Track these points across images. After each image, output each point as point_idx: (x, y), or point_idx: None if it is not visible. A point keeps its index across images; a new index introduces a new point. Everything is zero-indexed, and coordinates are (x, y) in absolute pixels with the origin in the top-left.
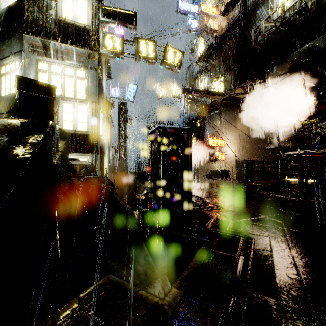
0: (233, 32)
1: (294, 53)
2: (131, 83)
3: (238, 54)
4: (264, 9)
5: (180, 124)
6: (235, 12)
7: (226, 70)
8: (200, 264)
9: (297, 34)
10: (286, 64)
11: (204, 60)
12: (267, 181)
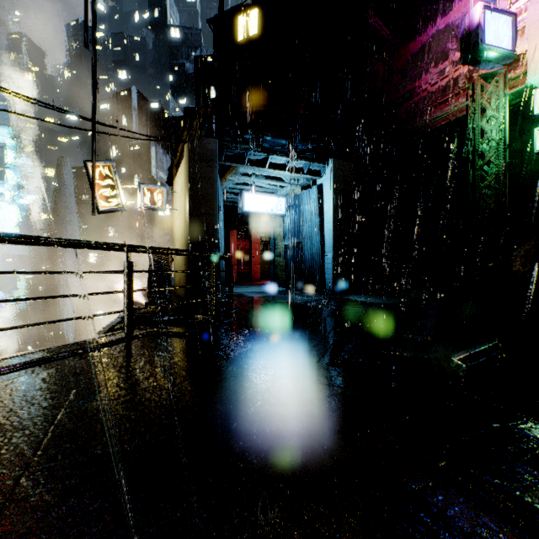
0: None
1: None
2: None
3: None
4: None
5: None
6: None
7: None
8: (381, 339)
9: None
10: None
11: None
12: None
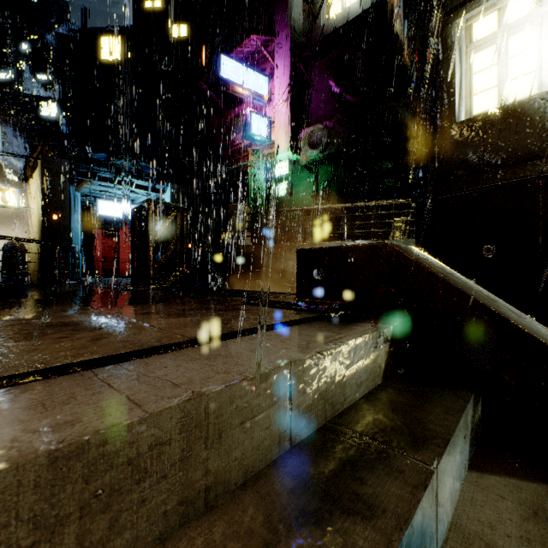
0: None
1: None
2: None
3: None
4: None
5: None
6: None
7: None
8: None
9: None
10: None
11: None
12: None
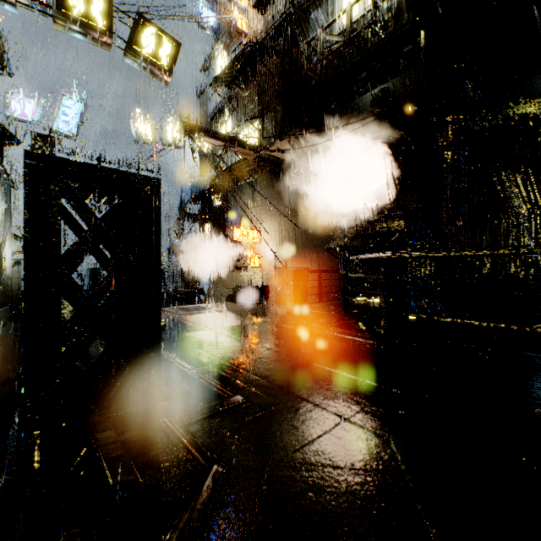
0: (274, 46)
1: (363, 97)
2: (67, 96)
3: (281, 85)
4: (322, 14)
5: (182, 197)
6: (277, 11)
7: (263, 110)
8: None
9: (368, 66)
10: (352, 113)
11: (226, 86)
12: (326, 304)
